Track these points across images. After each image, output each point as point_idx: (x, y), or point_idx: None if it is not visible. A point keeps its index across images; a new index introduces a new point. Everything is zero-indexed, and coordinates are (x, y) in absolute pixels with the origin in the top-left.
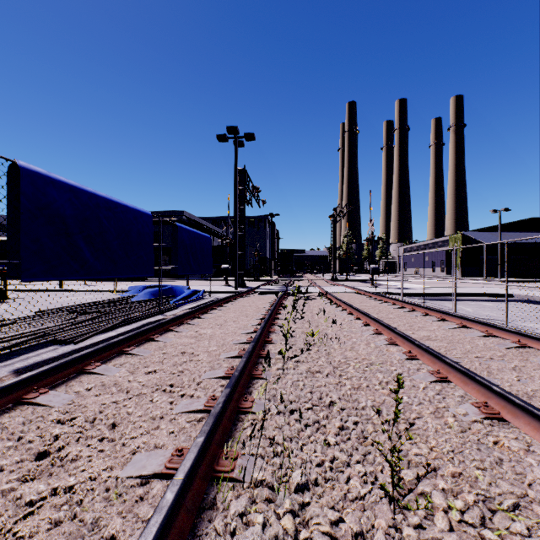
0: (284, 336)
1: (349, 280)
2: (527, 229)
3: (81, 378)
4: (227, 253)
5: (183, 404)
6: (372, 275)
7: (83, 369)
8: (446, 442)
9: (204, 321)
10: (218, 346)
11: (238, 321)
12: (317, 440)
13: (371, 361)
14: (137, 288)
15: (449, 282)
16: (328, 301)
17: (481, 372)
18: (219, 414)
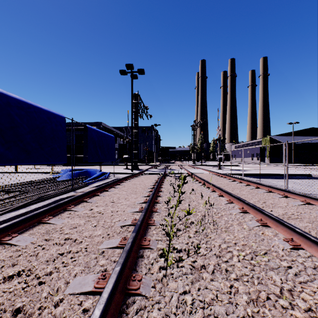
0: (167, 235)
1: (203, 165)
2: (308, 134)
3: None
4: (127, 148)
5: None
6: (219, 162)
7: None
8: None
9: (101, 199)
10: (104, 229)
11: (128, 198)
12: None
13: (253, 249)
14: (65, 171)
15: (263, 166)
16: (194, 180)
17: None
18: None
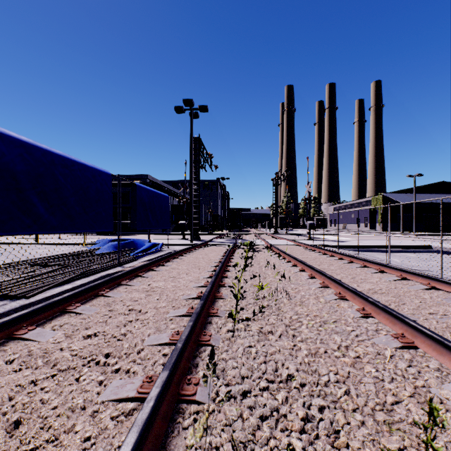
0: (235, 296)
1: (289, 234)
2: (436, 191)
3: (7, 346)
4: (184, 211)
5: (113, 386)
6: (309, 230)
7: (12, 334)
8: (447, 449)
9: (158, 274)
10: (168, 302)
11: (190, 273)
12: (279, 448)
13: (324, 319)
14: (103, 242)
15: (372, 235)
16: (273, 253)
17: (443, 333)
18: (147, 422)
